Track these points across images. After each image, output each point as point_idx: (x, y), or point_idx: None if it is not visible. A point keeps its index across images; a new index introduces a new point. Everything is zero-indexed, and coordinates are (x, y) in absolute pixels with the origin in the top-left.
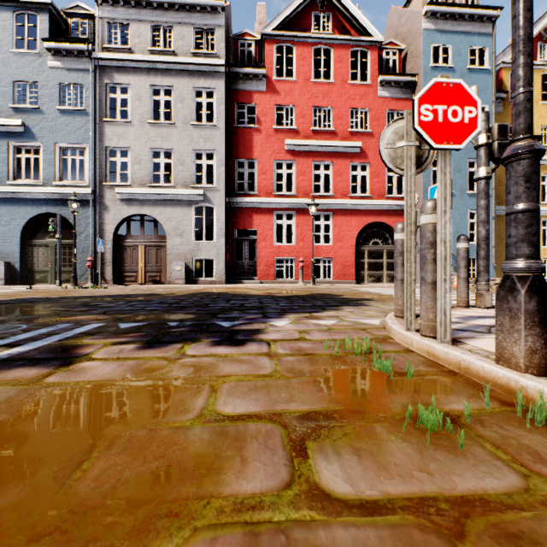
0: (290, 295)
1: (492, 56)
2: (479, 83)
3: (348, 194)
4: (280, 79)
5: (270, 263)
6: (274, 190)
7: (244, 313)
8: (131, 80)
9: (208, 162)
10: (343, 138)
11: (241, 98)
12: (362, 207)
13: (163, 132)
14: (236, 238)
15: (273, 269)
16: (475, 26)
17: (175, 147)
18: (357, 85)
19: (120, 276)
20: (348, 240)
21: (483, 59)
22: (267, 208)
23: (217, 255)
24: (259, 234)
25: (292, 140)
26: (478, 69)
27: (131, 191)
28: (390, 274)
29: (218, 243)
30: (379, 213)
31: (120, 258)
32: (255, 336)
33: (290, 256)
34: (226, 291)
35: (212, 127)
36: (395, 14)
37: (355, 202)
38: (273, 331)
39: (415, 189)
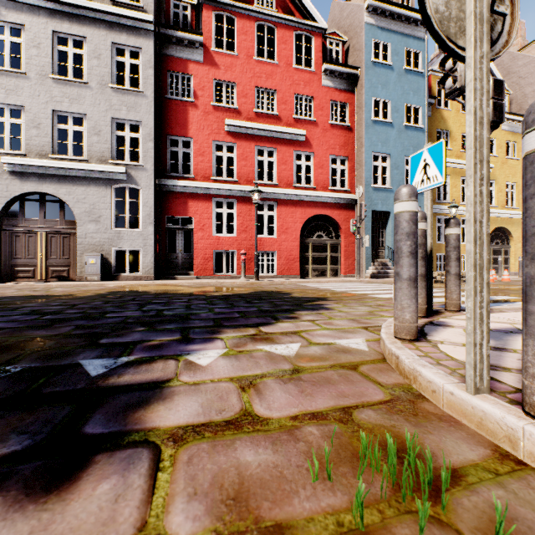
0: (229, 294)
1: (425, 61)
2: (414, 84)
3: (292, 184)
4: (220, 51)
5: (208, 256)
6: (213, 174)
7: (152, 331)
8: (25, 20)
9: (133, 135)
10: (287, 125)
11: (174, 66)
12: (307, 198)
13: (72, 91)
14: (168, 227)
15: (211, 263)
16: (411, 28)
17: (89, 112)
18: (302, 71)
19: (9, 271)
20: (292, 232)
21: (416, 63)
22: (204, 193)
23: (144, 246)
24: (195, 223)
25: (233, 120)
26: (413, 71)
27: (24, 161)
28: (333, 268)
29: (145, 231)
30: (324, 205)
31: (9, 248)
32: (135, 415)
33: (230, 249)
34: (151, 289)
35: (137, 94)
36: (337, 7)
37: (299, 193)
38: (185, 386)
39: (358, 183)
